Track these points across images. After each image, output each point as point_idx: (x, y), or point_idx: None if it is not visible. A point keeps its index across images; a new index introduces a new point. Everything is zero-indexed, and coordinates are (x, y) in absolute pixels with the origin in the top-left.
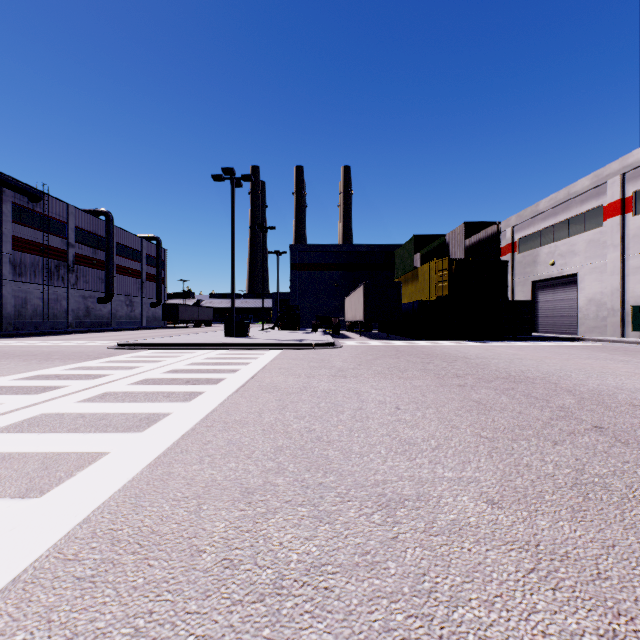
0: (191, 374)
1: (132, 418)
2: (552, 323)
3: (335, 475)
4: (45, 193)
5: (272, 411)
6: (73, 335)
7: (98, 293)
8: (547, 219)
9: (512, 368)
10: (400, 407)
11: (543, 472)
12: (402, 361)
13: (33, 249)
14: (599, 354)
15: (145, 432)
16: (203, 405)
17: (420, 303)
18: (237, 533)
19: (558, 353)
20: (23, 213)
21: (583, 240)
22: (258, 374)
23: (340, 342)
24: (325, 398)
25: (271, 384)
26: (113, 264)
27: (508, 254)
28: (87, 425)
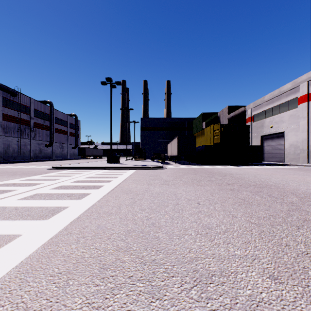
0: (86, 183)
1: (45, 210)
2: (271, 156)
3: (163, 253)
4: (19, 92)
5: (127, 205)
6: (32, 162)
7: (45, 142)
8: (269, 104)
9: (256, 180)
10: (200, 203)
11: (299, 250)
12: (198, 176)
13: (13, 120)
14: (299, 172)
15: (49, 219)
16: (88, 201)
17: (205, 146)
18: (89, 310)
19: (277, 171)
20: (8, 102)
21: (287, 115)
22: (122, 183)
23: (165, 166)
24: (157, 197)
25: (128, 189)
26: (53, 127)
27: (249, 122)
28: (16, 215)
